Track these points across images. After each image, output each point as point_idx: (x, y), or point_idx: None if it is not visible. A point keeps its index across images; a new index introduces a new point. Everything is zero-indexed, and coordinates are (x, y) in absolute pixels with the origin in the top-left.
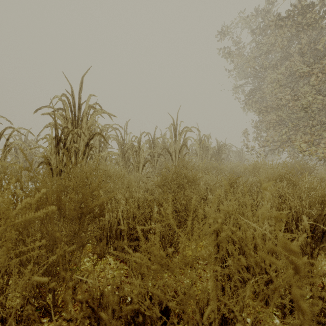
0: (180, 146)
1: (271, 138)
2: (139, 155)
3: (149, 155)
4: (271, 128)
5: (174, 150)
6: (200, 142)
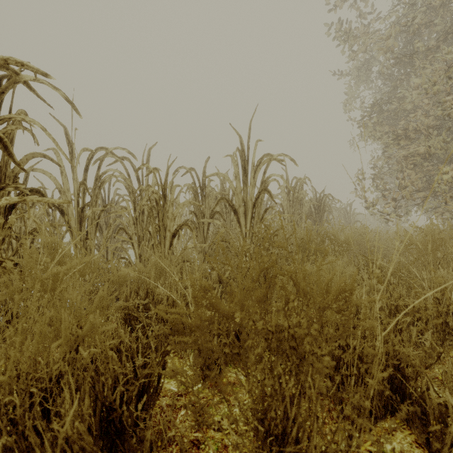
0: (256, 194)
1: (408, 185)
2: (164, 212)
3: (193, 212)
4: (409, 167)
5: (244, 202)
6: (289, 191)
